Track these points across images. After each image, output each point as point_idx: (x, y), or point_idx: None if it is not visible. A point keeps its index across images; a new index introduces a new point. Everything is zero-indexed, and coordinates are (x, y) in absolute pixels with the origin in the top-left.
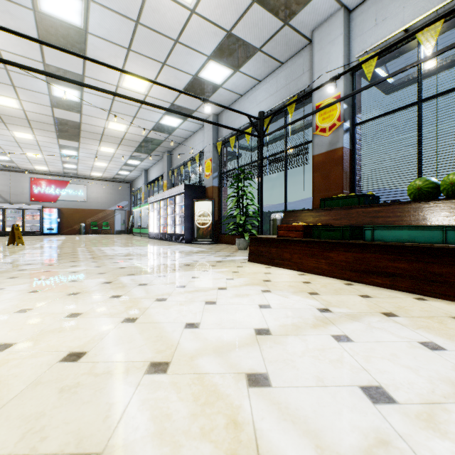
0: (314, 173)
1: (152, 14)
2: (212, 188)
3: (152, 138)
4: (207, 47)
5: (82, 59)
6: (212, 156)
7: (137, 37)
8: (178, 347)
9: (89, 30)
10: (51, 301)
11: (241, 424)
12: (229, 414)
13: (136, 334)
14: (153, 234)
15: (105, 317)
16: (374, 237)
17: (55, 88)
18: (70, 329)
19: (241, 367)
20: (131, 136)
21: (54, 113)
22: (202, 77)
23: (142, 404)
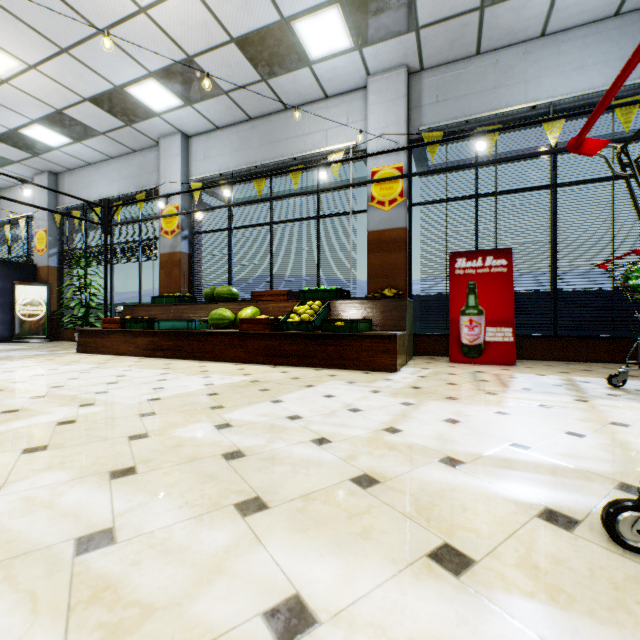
0: (160, 270)
1: None
2: (47, 268)
3: None
4: (30, 112)
5: None
6: (47, 227)
7: None
8: None
9: None
10: None
11: (4, 386)
12: None
13: None
14: None
15: None
16: (160, 326)
17: None
18: None
19: (14, 381)
20: None
21: None
22: (26, 134)
23: None
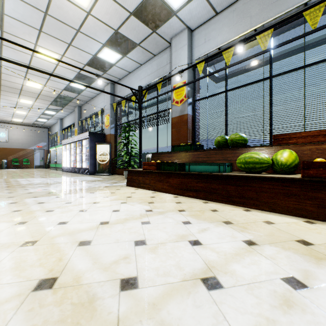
0: (172, 129)
1: (57, 10)
2: (110, 135)
3: (64, 95)
4: (101, 38)
5: (0, 32)
6: (110, 113)
7: (47, 23)
8: (47, 233)
9: (5, 12)
10: None
11: (63, 259)
12: (59, 257)
13: (22, 230)
14: (66, 168)
15: (4, 222)
16: (190, 169)
17: None
18: None
19: (79, 239)
20: (47, 93)
21: None
22: (100, 57)
23: (12, 258)
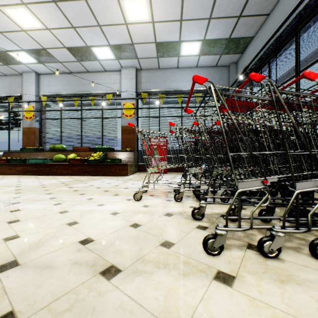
0: (23, 135)
1: None
2: None
3: None
4: None
5: None
6: None
7: None
8: None
9: None
10: None
11: None
12: None
13: None
14: None
15: None
16: (29, 162)
17: None
18: None
19: None
20: None
21: None
22: None
23: None
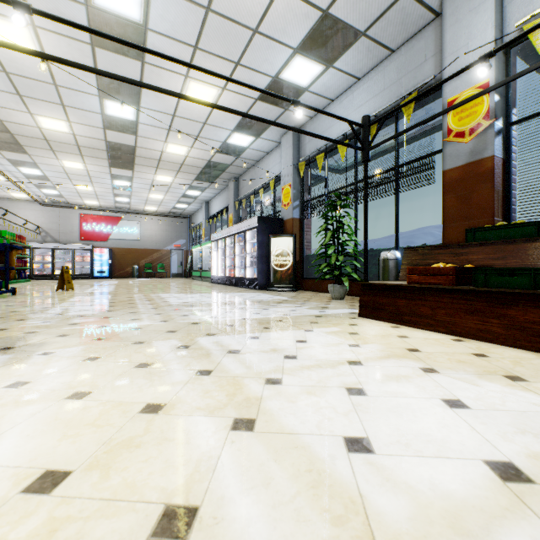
0: (445, 194)
1: None
2: (292, 220)
3: (216, 162)
4: (294, 36)
5: (140, 65)
6: (292, 181)
7: (207, 29)
8: (367, 507)
9: (149, 25)
10: (115, 378)
11: None
12: None
13: (268, 462)
14: (217, 279)
15: (202, 415)
16: None
17: (108, 105)
18: (154, 441)
19: None
20: (192, 160)
21: (106, 136)
22: (284, 78)
23: None
